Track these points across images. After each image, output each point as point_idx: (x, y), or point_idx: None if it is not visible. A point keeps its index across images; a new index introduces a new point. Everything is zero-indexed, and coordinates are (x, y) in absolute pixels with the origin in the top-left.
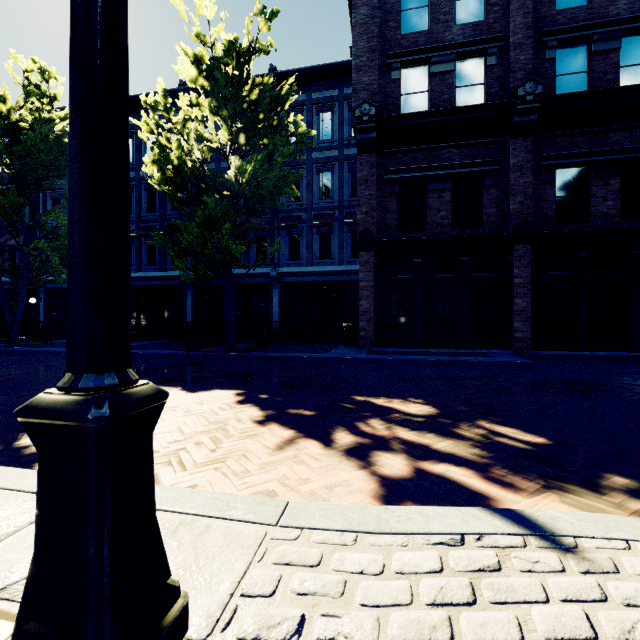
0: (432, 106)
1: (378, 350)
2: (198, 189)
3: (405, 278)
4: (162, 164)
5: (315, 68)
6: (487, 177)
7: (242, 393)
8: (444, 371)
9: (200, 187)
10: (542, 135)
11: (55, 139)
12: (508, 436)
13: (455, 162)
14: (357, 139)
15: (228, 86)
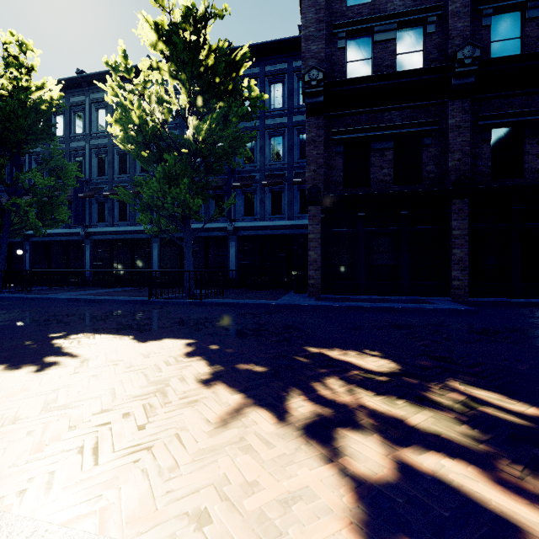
0: (375, 72)
1: (325, 297)
2: (159, 148)
3: (350, 230)
4: (124, 123)
5: (267, 43)
6: (426, 137)
7: (192, 343)
8: (391, 318)
9: (161, 147)
10: (479, 97)
11: (32, 105)
12: (493, 404)
13: (397, 123)
14: (306, 103)
15: (186, 50)
